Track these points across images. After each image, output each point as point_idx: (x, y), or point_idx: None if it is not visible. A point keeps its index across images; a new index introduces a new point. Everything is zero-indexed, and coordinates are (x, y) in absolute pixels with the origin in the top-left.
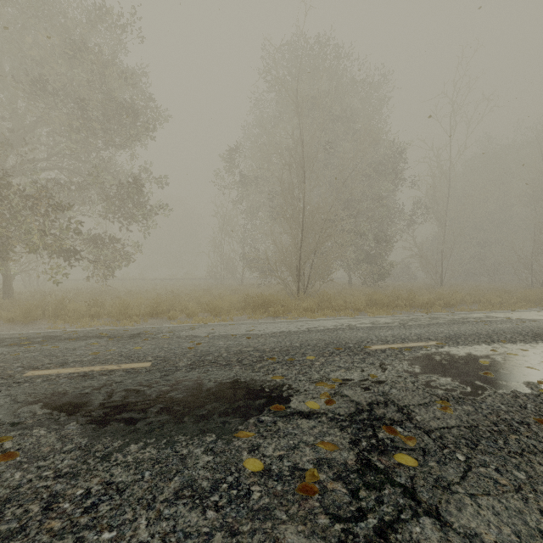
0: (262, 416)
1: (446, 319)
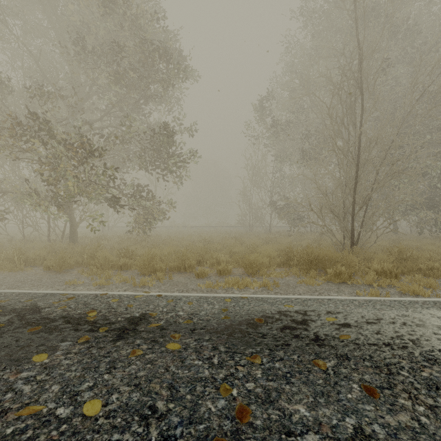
0: None
1: None
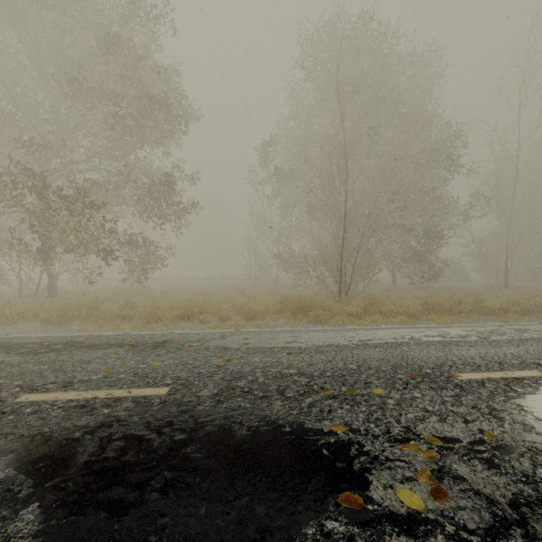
0: (327, 518)
1: (540, 332)
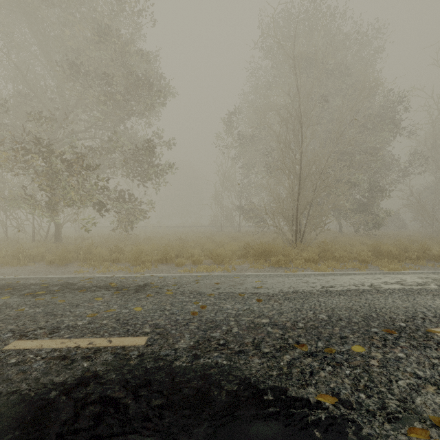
0: None
1: None
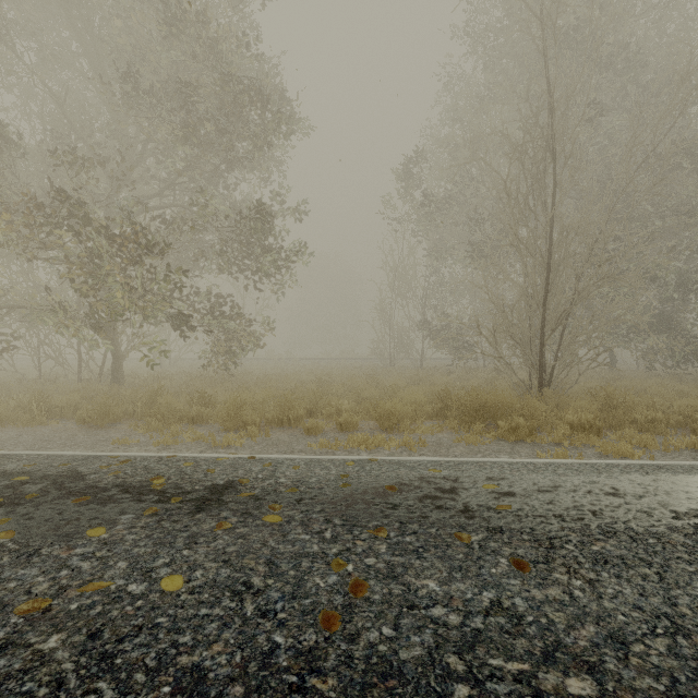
0: None
1: None
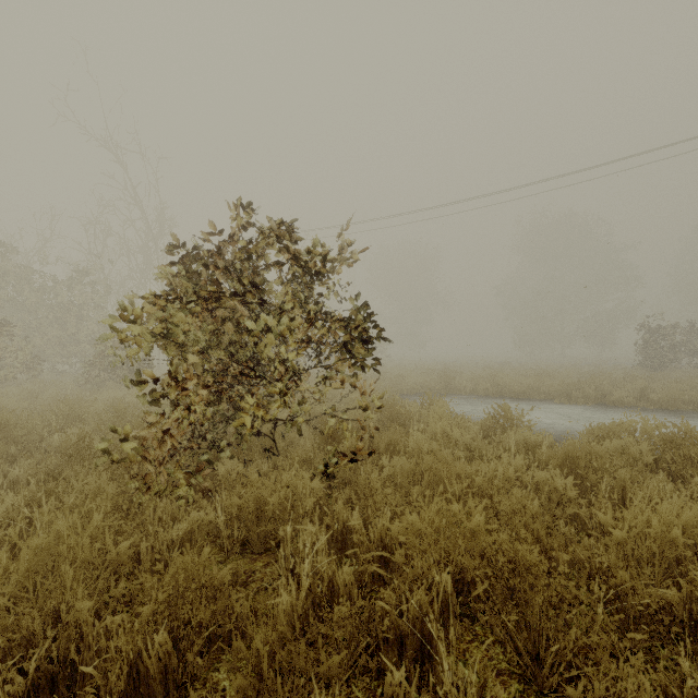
0: None
1: None
